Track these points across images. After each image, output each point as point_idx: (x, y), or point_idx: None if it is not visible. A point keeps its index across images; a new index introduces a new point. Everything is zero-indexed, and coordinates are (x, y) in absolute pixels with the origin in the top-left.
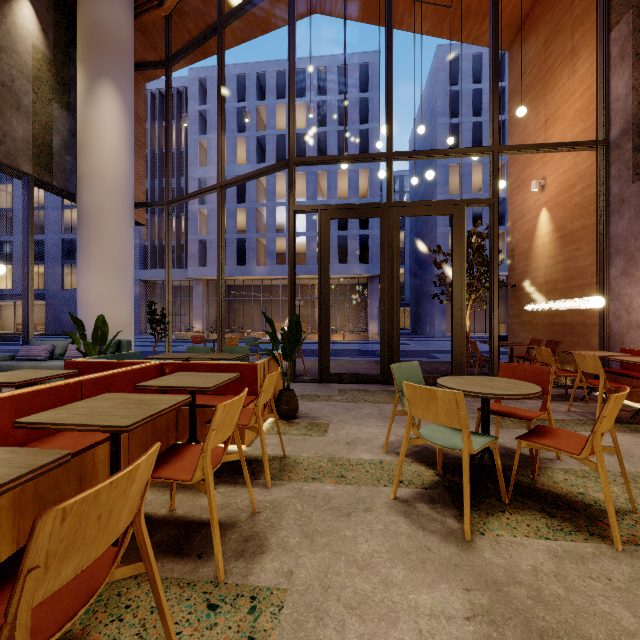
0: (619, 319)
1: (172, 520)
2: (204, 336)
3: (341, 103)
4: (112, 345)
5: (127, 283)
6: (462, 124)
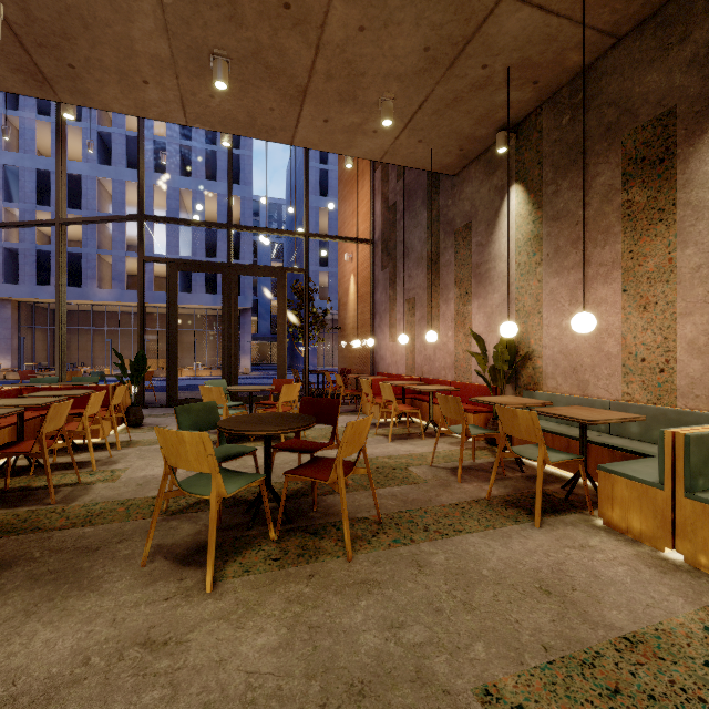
0: (378, 354)
1: (57, 464)
2: (16, 375)
3: None
4: None
5: None
6: (331, 172)
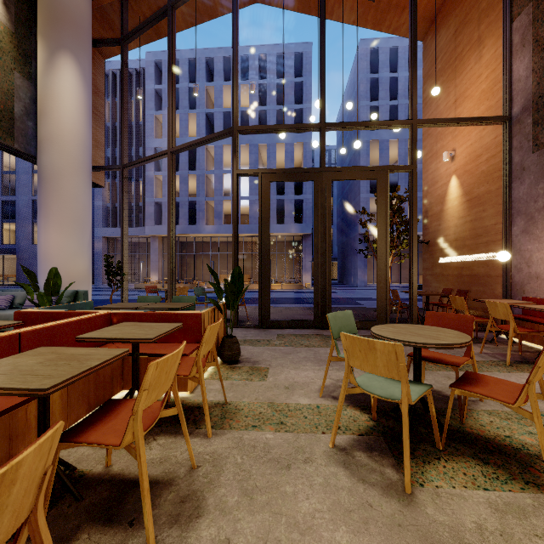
0: (520, 271)
1: (107, 479)
2: (159, 286)
3: (279, 86)
4: (69, 295)
5: (85, 238)
6: (381, 106)
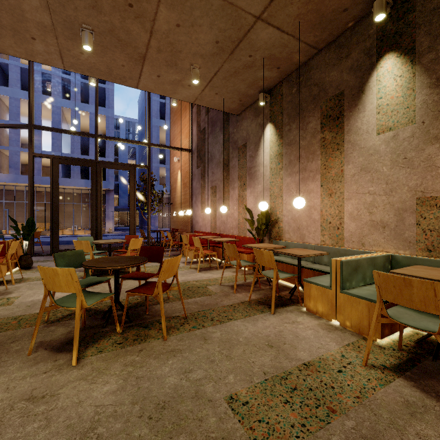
0: (194, 219)
1: None
2: None
3: None
4: None
5: None
6: (167, 104)
